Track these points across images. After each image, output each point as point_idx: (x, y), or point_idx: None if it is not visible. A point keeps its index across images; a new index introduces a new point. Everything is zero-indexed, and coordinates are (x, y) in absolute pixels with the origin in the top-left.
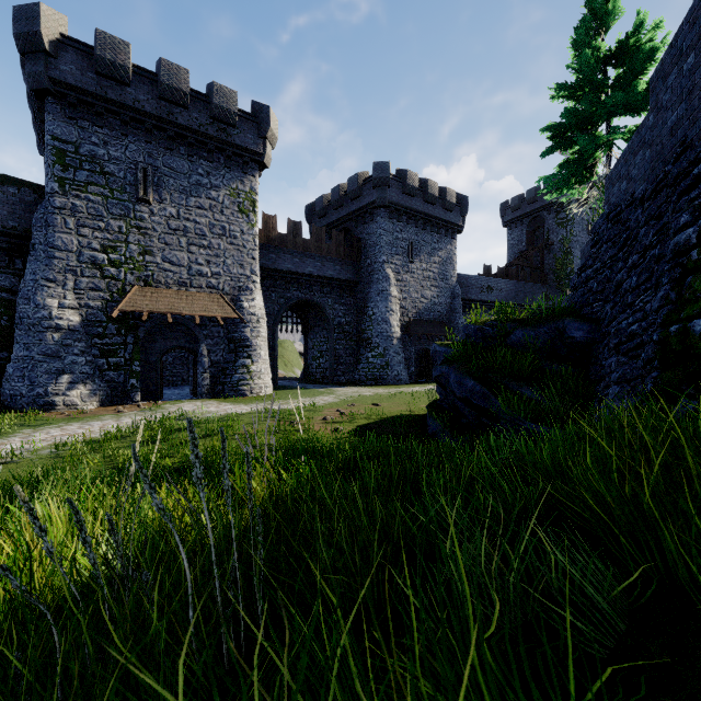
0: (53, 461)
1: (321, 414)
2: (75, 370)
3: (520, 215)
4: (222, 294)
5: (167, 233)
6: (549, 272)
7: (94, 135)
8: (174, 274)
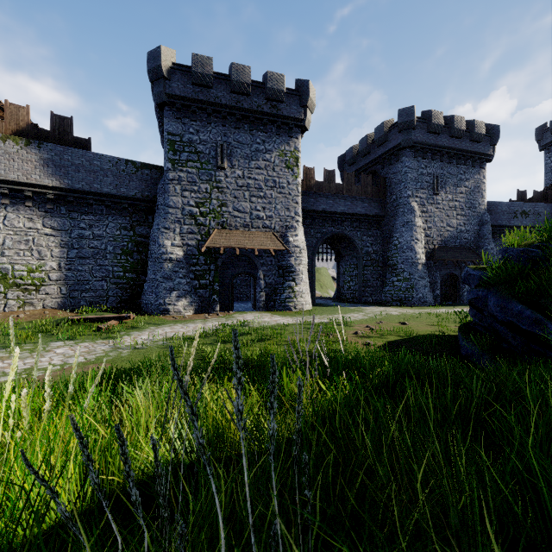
0: (164, 350)
1: (352, 329)
2: (180, 288)
3: None
4: (274, 232)
5: (235, 190)
6: None
7: (191, 127)
8: (241, 219)
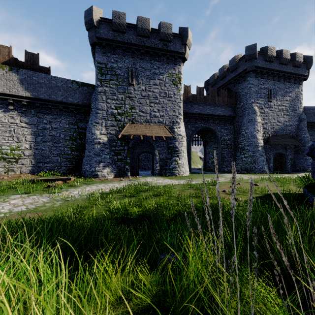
0: (86, 202)
1: (220, 188)
2: (105, 161)
3: None
4: (165, 125)
5: (140, 98)
6: None
7: (112, 58)
8: (144, 117)
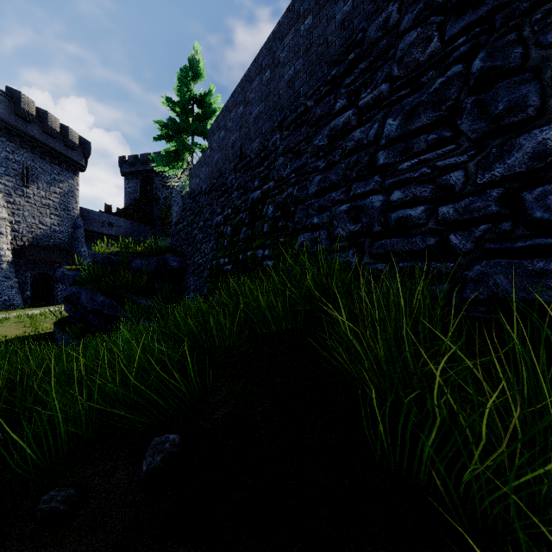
0: None
1: None
2: None
3: (136, 171)
4: None
5: None
6: (157, 218)
7: None
8: None
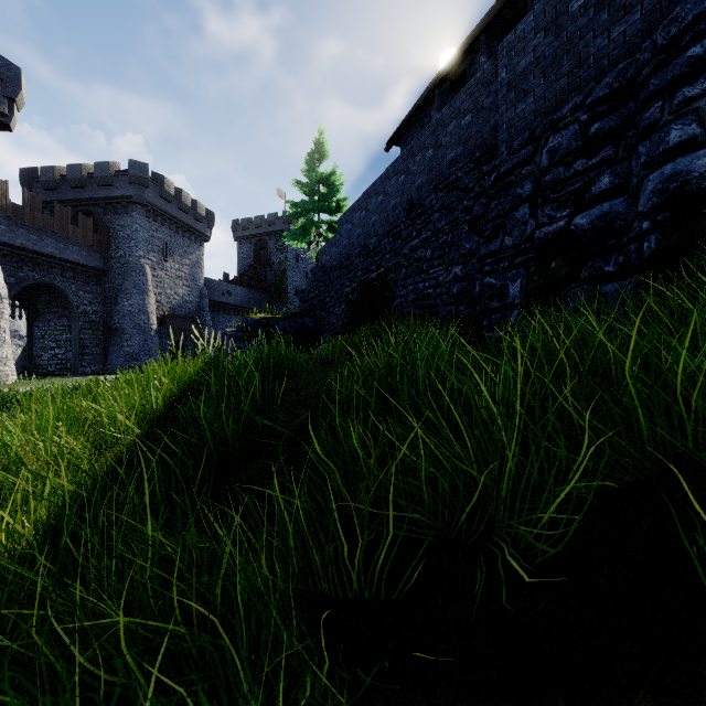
0: None
1: None
2: None
3: (249, 234)
4: None
5: None
6: (271, 285)
7: None
8: None
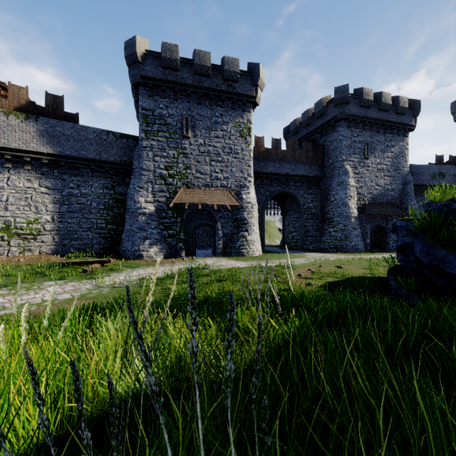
0: (137, 288)
1: (296, 271)
2: (152, 237)
3: None
4: (230, 190)
5: (198, 155)
6: None
7: (161, 103)
8: (202, 179)
